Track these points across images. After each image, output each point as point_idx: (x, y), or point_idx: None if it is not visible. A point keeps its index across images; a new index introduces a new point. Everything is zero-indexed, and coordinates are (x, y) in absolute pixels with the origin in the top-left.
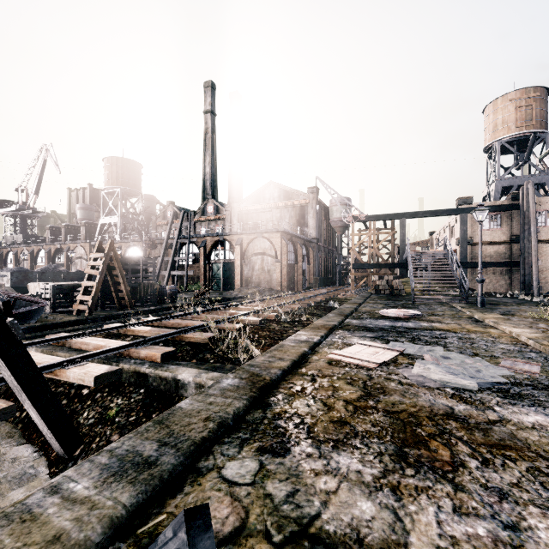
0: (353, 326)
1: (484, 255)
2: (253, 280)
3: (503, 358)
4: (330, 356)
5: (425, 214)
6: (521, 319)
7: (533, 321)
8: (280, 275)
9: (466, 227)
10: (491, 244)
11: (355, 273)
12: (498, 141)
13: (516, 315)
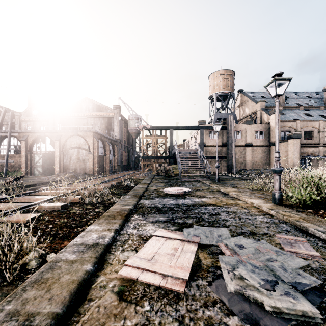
0: (146, 207)
1: (211, 152)
2: (70, 167)
3: (277, 236)
4: (123, 272)
5: (183, 128)
6: (244, 190)
7: (250, 191)
8: (92, 163)
9: (203, 137)
10: (214, 147)
11: (144, 162)
12: (215, 94)
13: (239, 187)
